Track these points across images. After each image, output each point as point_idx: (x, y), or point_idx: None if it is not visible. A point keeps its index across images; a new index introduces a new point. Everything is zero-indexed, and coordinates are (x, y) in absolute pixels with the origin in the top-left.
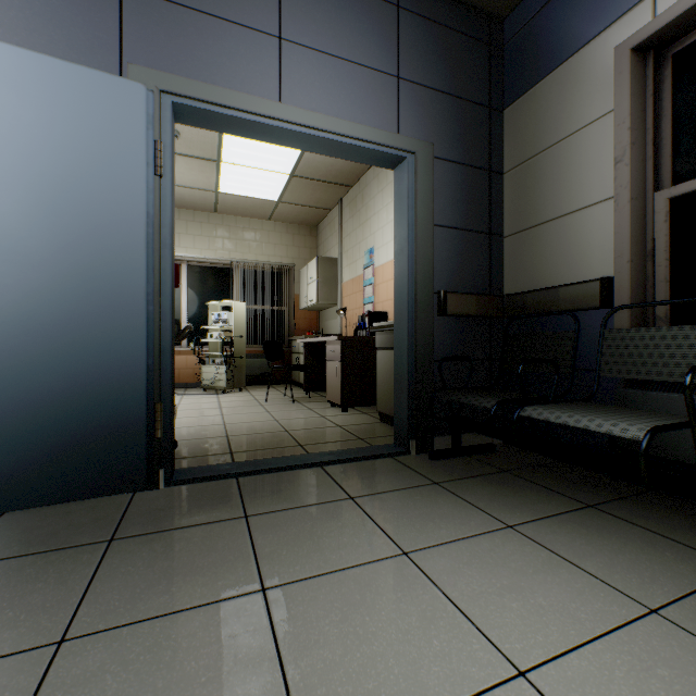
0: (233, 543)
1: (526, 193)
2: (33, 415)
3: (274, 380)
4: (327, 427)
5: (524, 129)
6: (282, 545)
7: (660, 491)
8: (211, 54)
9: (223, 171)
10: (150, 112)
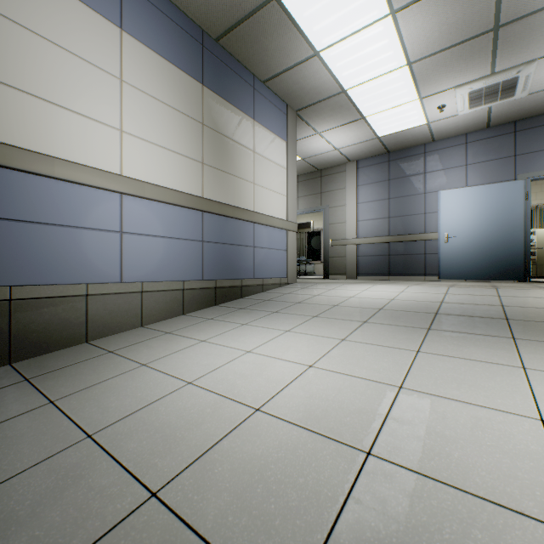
0: None
1: None
2: (495, 261)
3: None
4: None
5: None
6: None
7: None
8: (543, 161)
9: None
10: (523, 185)
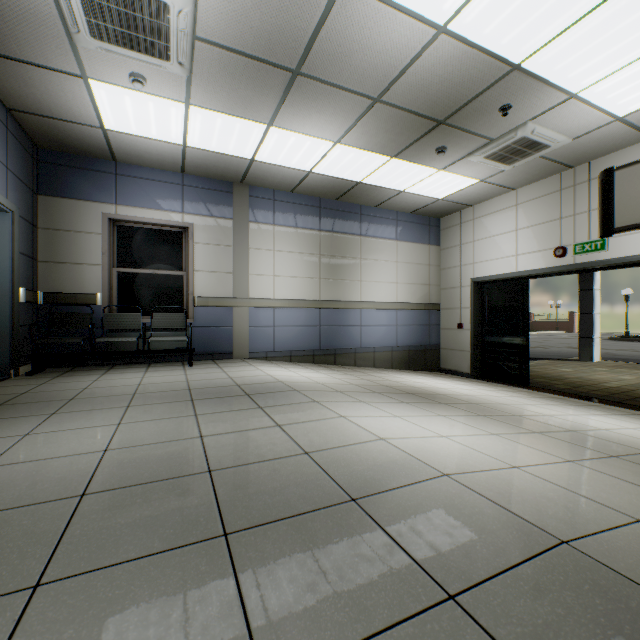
0: (48, 392)
1: (56, 245)
2: None
3: None
4: None
5: (55, 214)
6: (63, 388)
7: (119, 364)
8: None
9: None
10: None
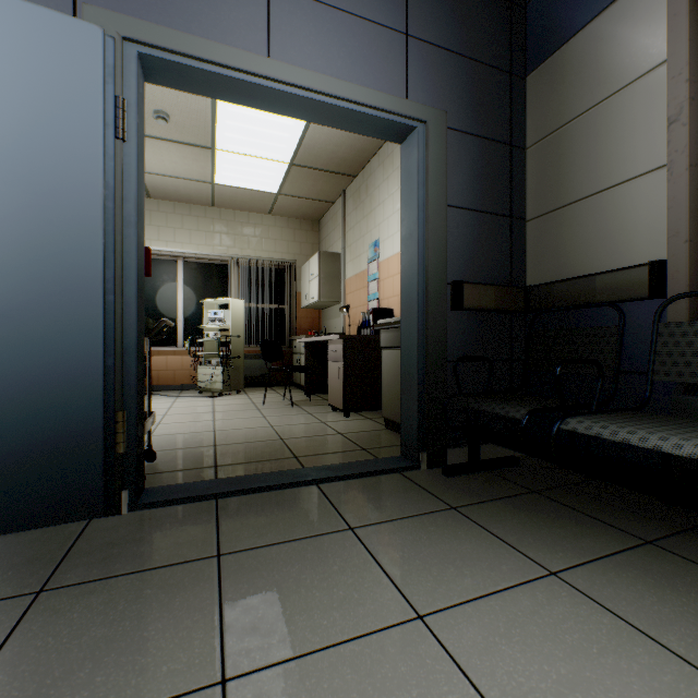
0: (195, 597)
1: (554, 168)
2: None
3: (274, 381)
4: (327, 435)
5: (551, 96)
6: (258, 601)
7: None
8: None
9: (218, 159)
10: (110, 62)
